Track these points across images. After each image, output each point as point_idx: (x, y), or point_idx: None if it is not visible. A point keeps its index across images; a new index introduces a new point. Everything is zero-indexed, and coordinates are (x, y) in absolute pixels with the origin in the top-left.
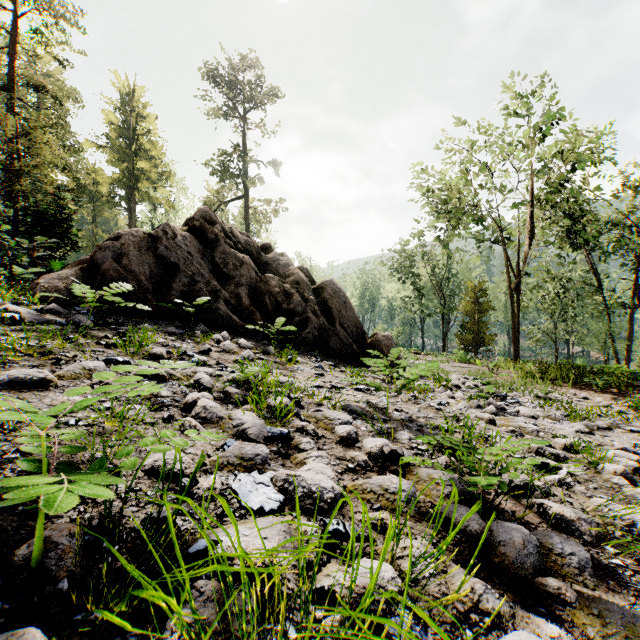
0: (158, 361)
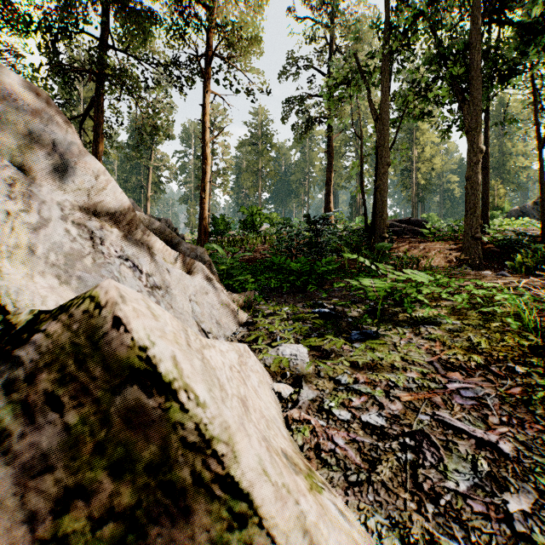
0: None
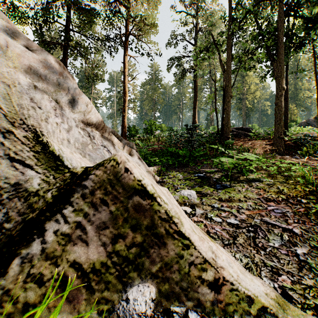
0: None
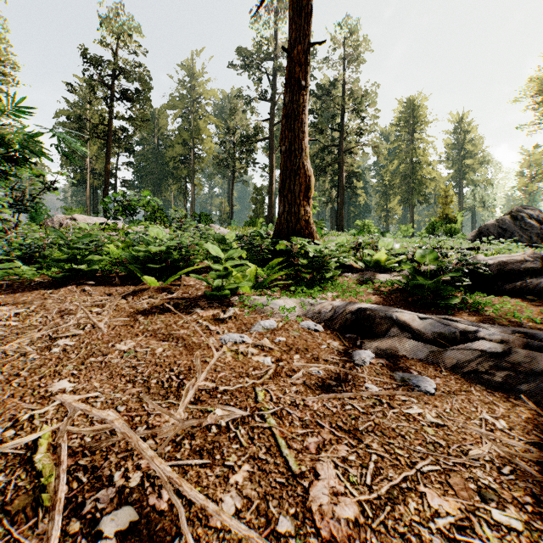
0: None
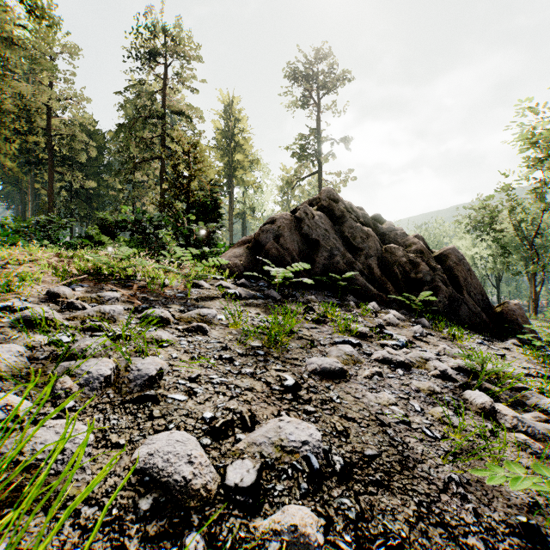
0: (365, 339)
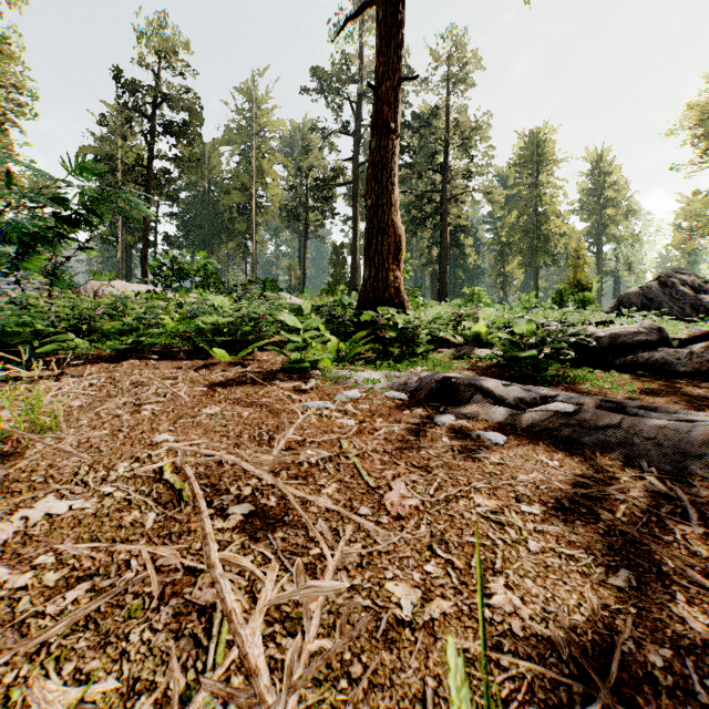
0: None
